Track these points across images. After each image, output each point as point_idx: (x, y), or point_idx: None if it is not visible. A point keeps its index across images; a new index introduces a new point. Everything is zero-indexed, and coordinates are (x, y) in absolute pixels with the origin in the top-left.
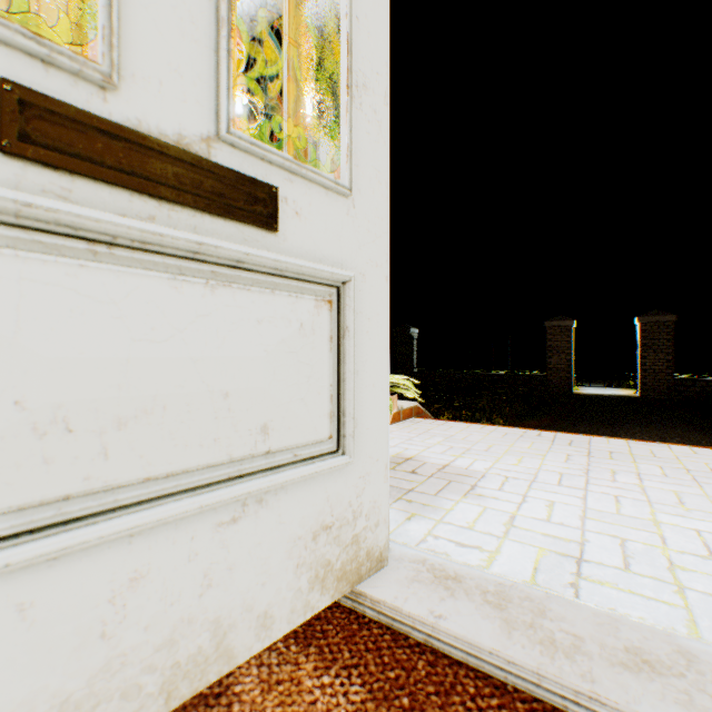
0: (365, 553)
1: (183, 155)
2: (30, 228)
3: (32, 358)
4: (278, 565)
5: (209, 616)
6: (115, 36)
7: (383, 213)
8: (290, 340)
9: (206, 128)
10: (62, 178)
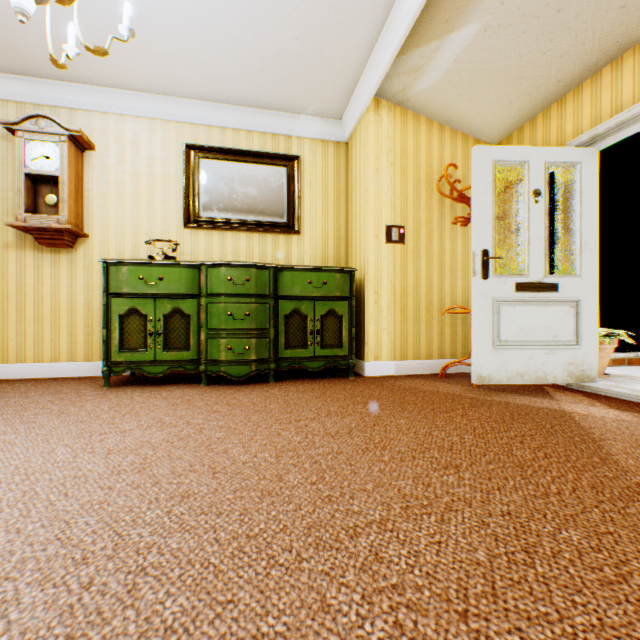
0: (585, 376)
1: (538, 284)
2: (517, 302)
3: (519, 320)
4: (557, 367)
5: (542, 370)
6: (528, 269)
7: (593, 277)
8: (561, 316)
9: (542, 276)
10: (521, 293)
